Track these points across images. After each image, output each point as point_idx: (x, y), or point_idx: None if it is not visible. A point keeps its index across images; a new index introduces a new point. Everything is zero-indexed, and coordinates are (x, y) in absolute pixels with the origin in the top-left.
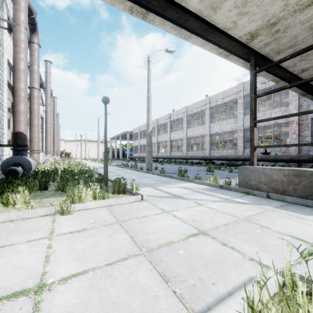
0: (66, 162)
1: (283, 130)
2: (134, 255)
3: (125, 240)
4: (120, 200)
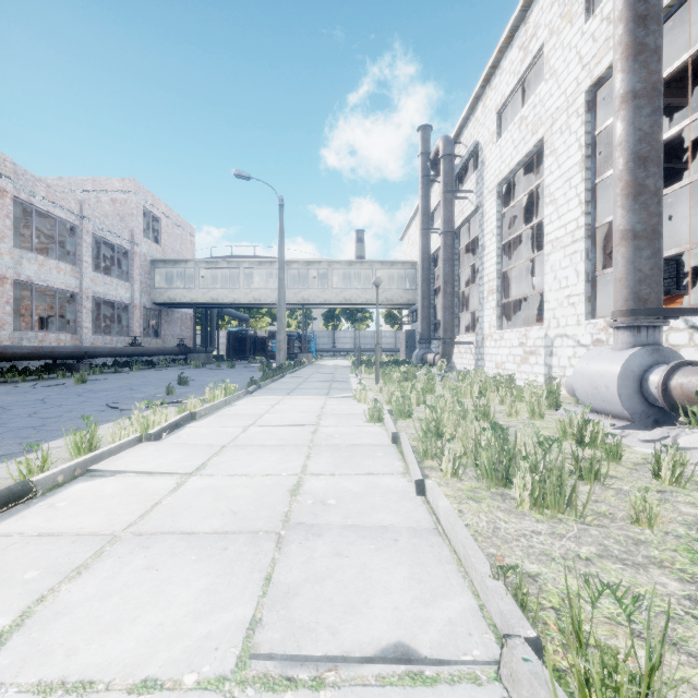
0: None
1: None
2: None
3: None
4: None
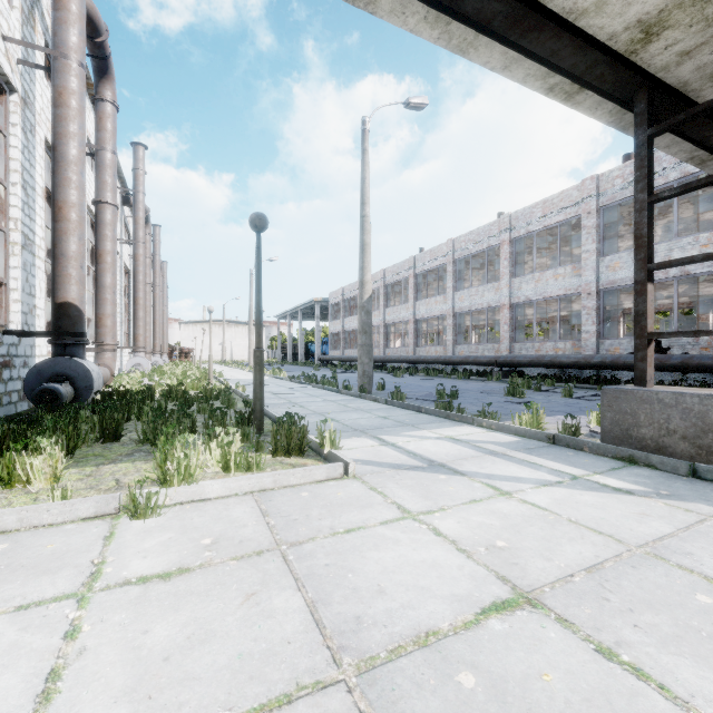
0: (179, 370)
1: (700, 292)
2: (315, 685)
3: (293, 617)
4: (288, 477)
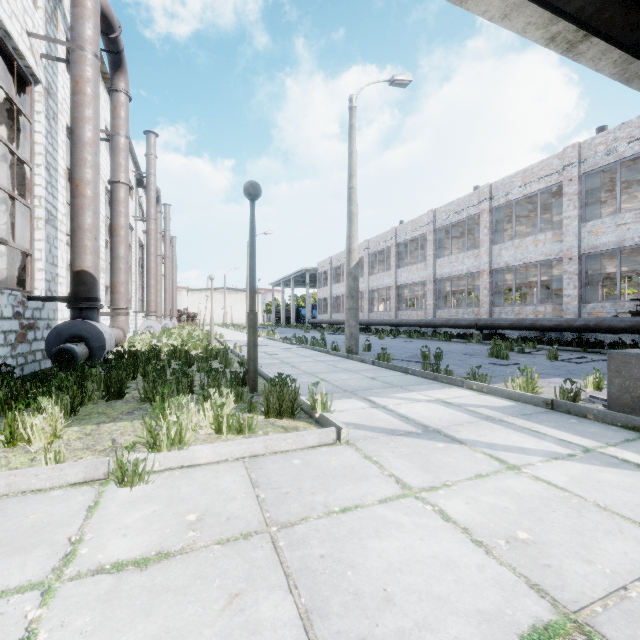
0: (185, 332)
1: None
2: None
3: (283, 635)
4: (279, 442)
